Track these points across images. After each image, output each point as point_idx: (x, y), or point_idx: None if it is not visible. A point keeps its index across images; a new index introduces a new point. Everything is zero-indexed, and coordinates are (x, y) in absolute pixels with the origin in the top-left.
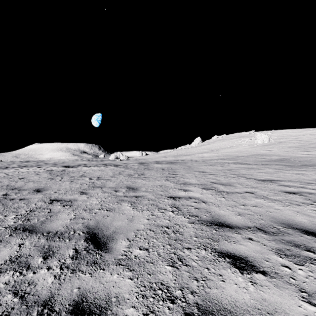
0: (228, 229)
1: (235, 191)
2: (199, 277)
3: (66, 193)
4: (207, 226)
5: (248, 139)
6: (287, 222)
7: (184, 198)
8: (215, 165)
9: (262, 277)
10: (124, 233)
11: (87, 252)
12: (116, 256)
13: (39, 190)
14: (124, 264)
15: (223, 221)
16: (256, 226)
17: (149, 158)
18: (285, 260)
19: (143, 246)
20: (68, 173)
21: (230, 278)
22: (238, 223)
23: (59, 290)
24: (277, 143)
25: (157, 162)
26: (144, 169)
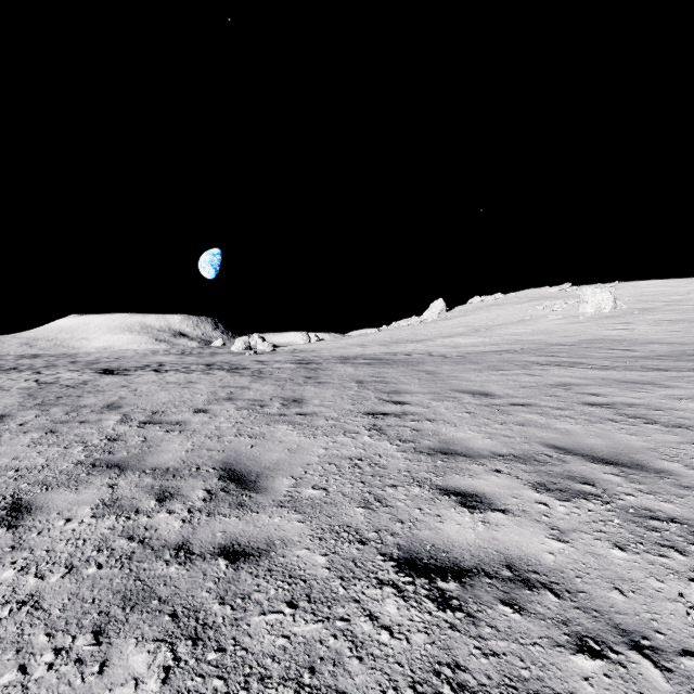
0: None
1: None
2: None
3: None
4: None
5: (561, 304)
6: None
7: (490, 576)
8: (504, 369)
9: None
10: None
11: None
12: None
13: None
14: None
15: None
16: None
17: (325, 349)
18: None
19: None
20: (81, 395)
21: None
22: None
23: None
24: (637, 312)
25: (342, 360)
26: (305, 382)
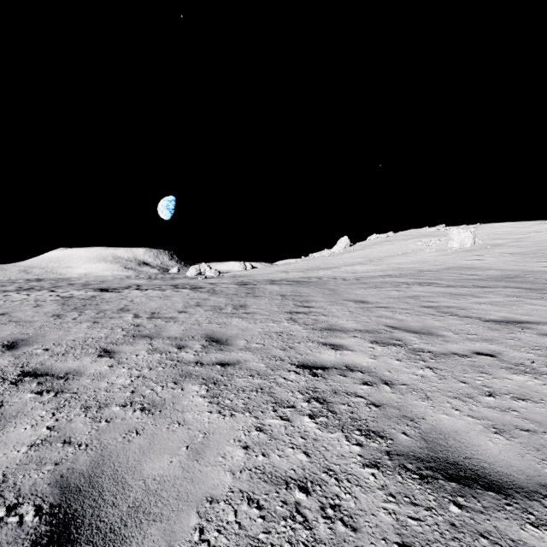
0: (497, 501)
1: (451, 351)
2: None
3: (68, 354)
4: (425, 484)
5: (435, 241)
6: None
7: (336, 369)
8: (382, 287)
9: None
10: (166, 519)
11: None
12: None
13: (14, 344)
14: None
15: (465, 458)
16: None
17: (258, 274)
18: None
19: None
20: (98, 304)
21: None
22: (513, 471)
23: None
24: (490, 247)
25: (271, 282)
26: (246, 296)
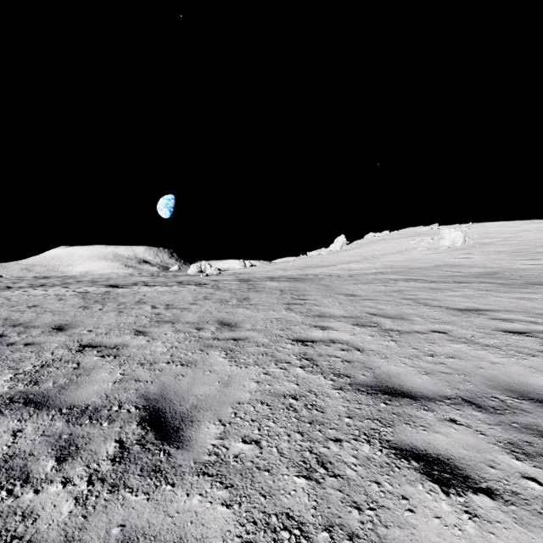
0: (409, 402)
1: (414, 330)
2: (363, 502)
3: (110, 333)
4: (369, 396)
5: (428, 240)
6: (516, 388)
7: (323, 342)
8: (372, 283)
9: (489, 502)
10: (214, 410)
11: (142, 448)
12: (197, 455)
13: (61, 327)
14: (213, 474)
15: (398, 385)
16: (460, 396)
17: (257, 272)
18: (528, 465)
19: (250, 436)
20: (115, 297)
21: (425, 505)
22: (425, 390)
23: (83, 531)
24: (479, 245)
25: (270, 279)
26: (248, 291)
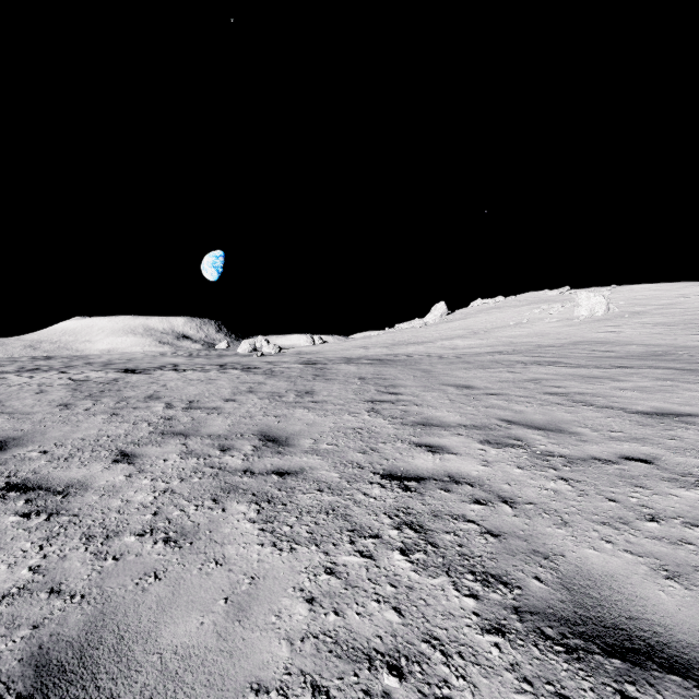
0: (687, 692)
1: (590, 455)
2: None
3: (73, 458)
4: (575, 663)
5: (558, 307)
6: None
7: (436, 480)
8: (491, 367)
9: None
10: None
11: None
12: None
13: (2, 444)
14: None
15: (629, 619)
16: None
17: (329, 351)
18: None
19: None
20: (120, 389)
21: None
22: None
23: None
24: (628, 315)
25: (346, 360)
26: (314, 378)
